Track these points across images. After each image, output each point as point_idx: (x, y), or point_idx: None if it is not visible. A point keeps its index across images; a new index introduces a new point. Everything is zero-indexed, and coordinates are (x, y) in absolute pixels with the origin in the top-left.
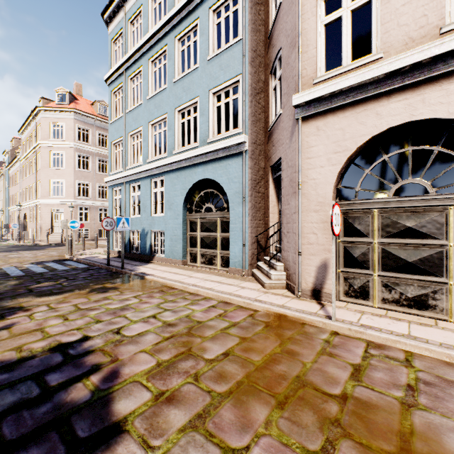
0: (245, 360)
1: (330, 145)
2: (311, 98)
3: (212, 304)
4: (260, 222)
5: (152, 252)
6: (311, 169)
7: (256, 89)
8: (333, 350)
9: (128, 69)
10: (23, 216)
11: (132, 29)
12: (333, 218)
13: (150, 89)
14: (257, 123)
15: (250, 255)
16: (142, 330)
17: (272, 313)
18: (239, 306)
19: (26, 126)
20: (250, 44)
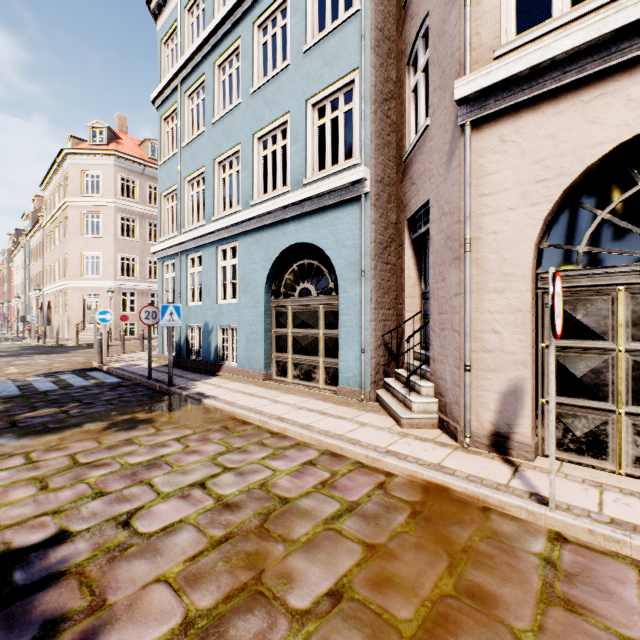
0: (379, 618)
1: (527, 168)
2: (492, 81)
3: (309, 458)
4: (389, 312)
5: (220, 359)
6: (488, 215)
7: (383, 93)
8: (571, 589)
9: (184, 81)
10: (47, 304)
11: (190, 20)
12: (554, 303)
13: (215, 108)
14: (384, 149)
15: (372, 366)
16: (173, 518)
17: (421, 482)
18: (357, 462)
19: (50, 178)
20: (374, 17)
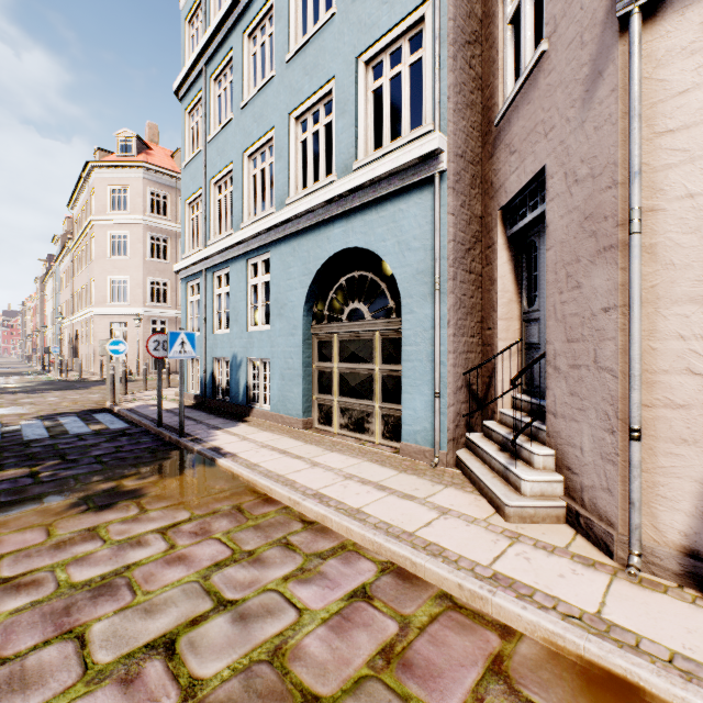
0: None
1: None
2: None
3: (360, 581)
4: (473, 340)
5: (250, 400)
6: (677, 166)
7: (464, 33)
8: None
9: (209, 62)
10: (75, 334)
11: None
12: None
13: (245, 88)
14: (466, 112)
15: (451, 416)
16: None
17: (573, 659)
18: (444, 595)
19: (77, 196)
20: None
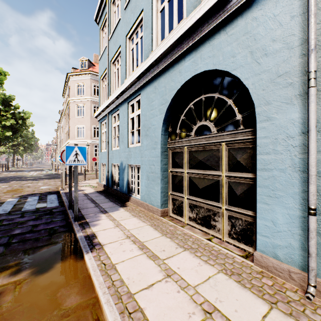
0: None
1: None
2: None
3: None
4: None
5: (129, 191)
6: None
7: None
8: None
9: None
10: None
11: None
12: None
13: None
14: None
15: None
16: None
17: None
18: None
19: (65, 91)
20: None
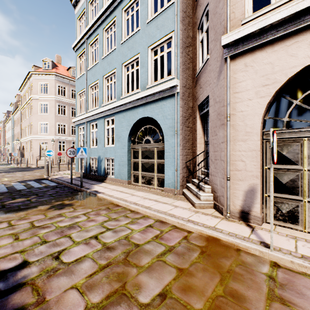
0: (185, 308)
1: (258, 79)
2: (241, 36)
3: (149, 223)
4: (189, 151)
5: (106, 174)
6: (238, 103)
7: (186, 43)
8: (283, 292)
9: (88, 38)
10: (22, 147)
11: (91, 8)
12: (273, 146)
13: (104, 51)
14: (186, 71)
15: (181, 177)
16: (81, 254)
17: (205, 236)
18: (173, 226)
19: (24, 86)
20: (181, 6)
